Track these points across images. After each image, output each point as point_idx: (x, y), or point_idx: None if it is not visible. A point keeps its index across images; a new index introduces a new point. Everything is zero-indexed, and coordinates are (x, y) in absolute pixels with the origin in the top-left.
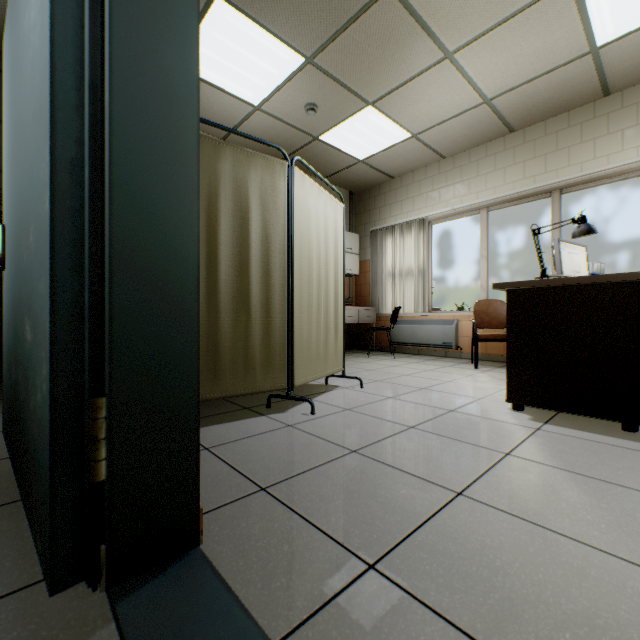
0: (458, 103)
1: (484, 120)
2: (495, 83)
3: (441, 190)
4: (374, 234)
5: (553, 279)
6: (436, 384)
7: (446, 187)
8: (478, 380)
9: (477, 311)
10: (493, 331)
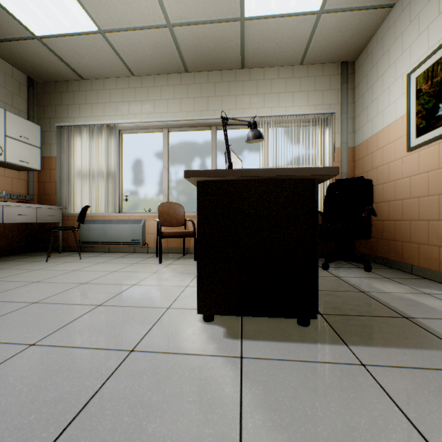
0: (145, 12)
1: (167, 47)
2: (177, 7)
3: (131, 103)
4: (61, 130)
5: (248, 169)
6: (119, 293)
7: (135, 102)
8: (164, 277)
9: (161, 212)
10: (173, 228)
